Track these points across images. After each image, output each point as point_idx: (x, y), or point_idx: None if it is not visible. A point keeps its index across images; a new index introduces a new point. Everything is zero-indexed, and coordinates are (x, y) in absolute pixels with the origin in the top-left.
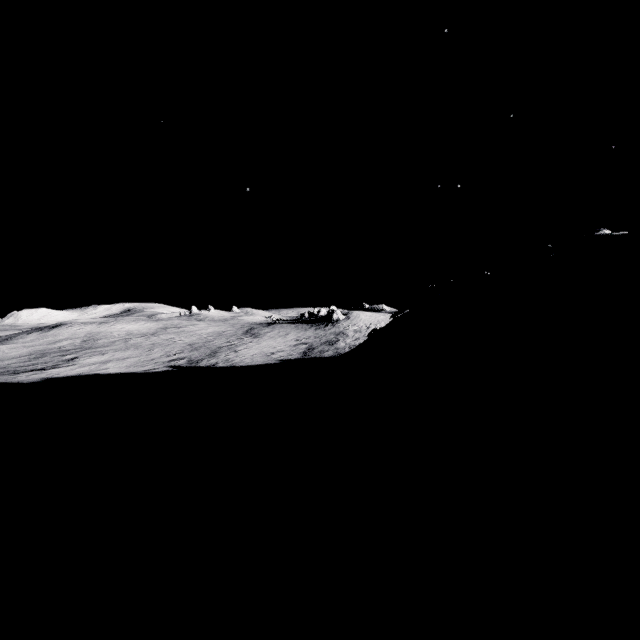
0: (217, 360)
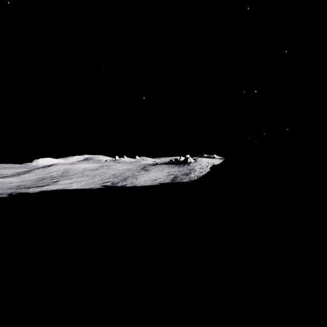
0: (126, 183)
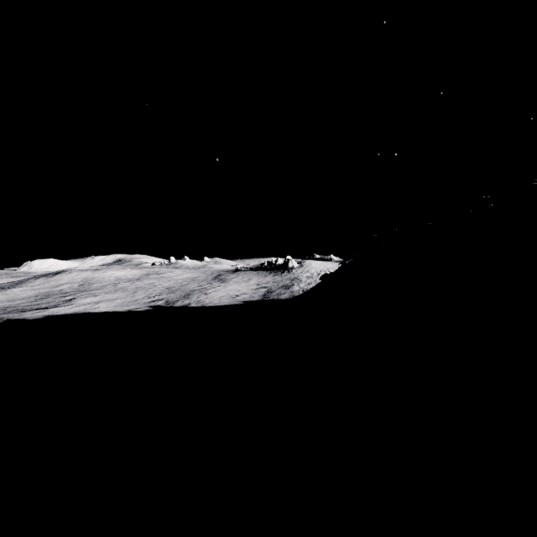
0: (190, 301)
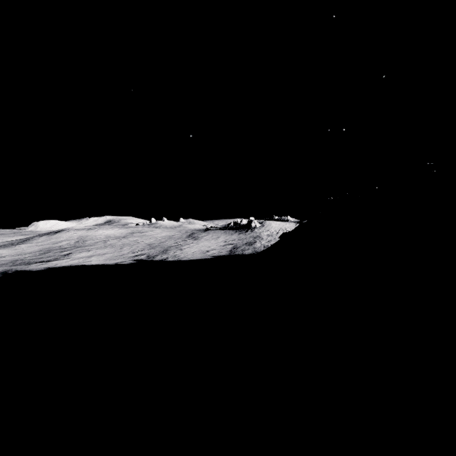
0: (168, 256)
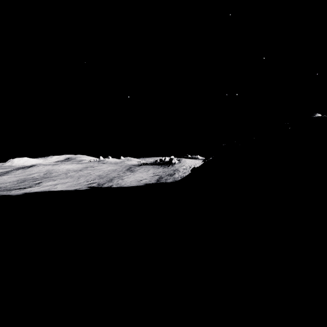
0: (112, 184)
